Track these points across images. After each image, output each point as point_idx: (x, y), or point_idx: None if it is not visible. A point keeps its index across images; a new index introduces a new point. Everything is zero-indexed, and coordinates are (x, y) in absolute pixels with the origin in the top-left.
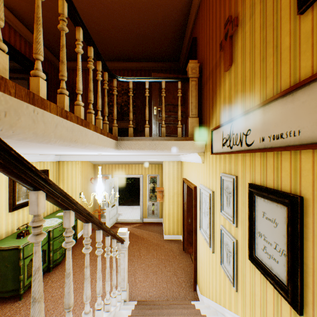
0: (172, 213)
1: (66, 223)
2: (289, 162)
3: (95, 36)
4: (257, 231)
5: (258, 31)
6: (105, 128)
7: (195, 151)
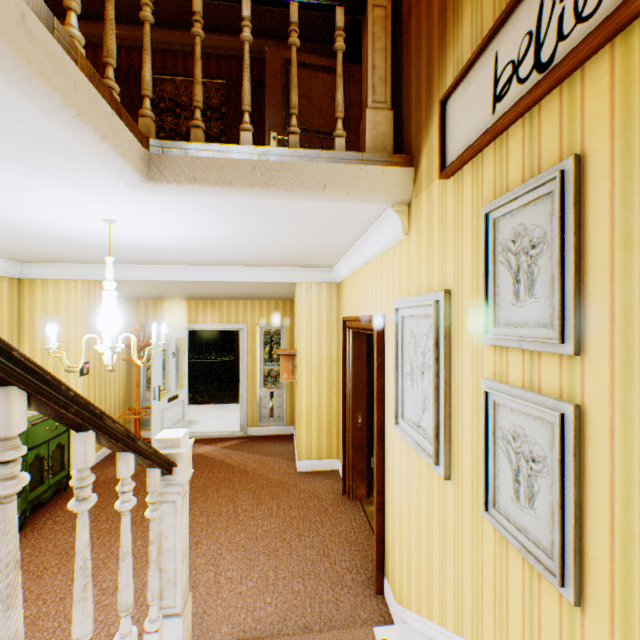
0: (317, 408)
1: None
2: None
3: None
4: None
5: None
6: None
7: (386, 198)
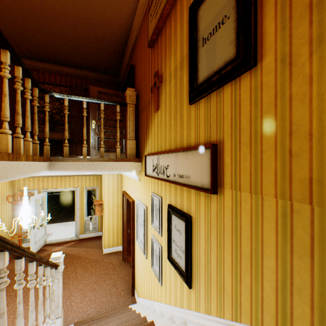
0: (112, 226)
1: (0, 264)
2: (187, 193)
3: (17, 31)
4: (172, 238)
5: (173, 97)
6: (35, 148)
7: (133, 170)
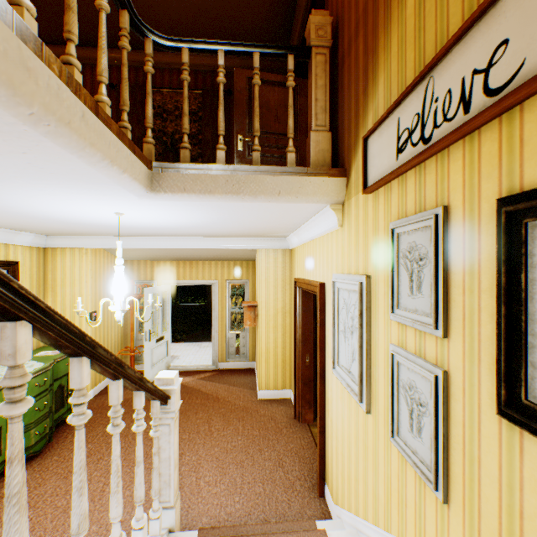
0: (274, 349)
1: None
2: None
3: None
4: None
5: None
6: None
7: (325, 200)
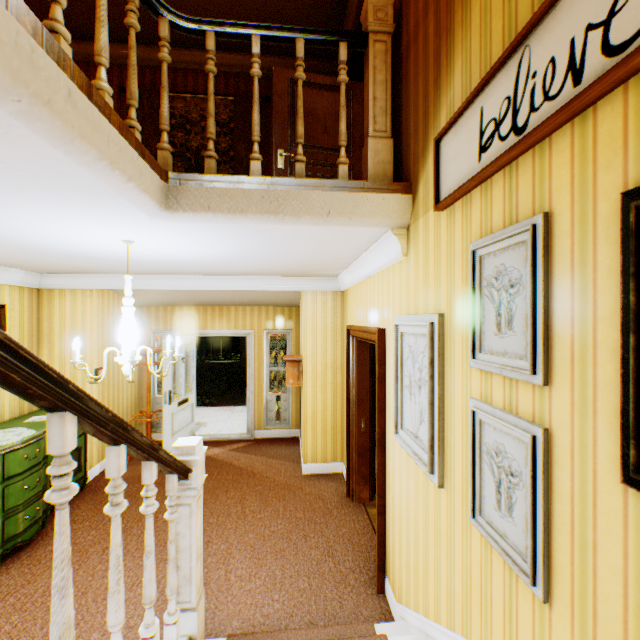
0: (322, 413)
1: None
2: None
3: None
4: None
5: None
6: None
7: (386, 222)
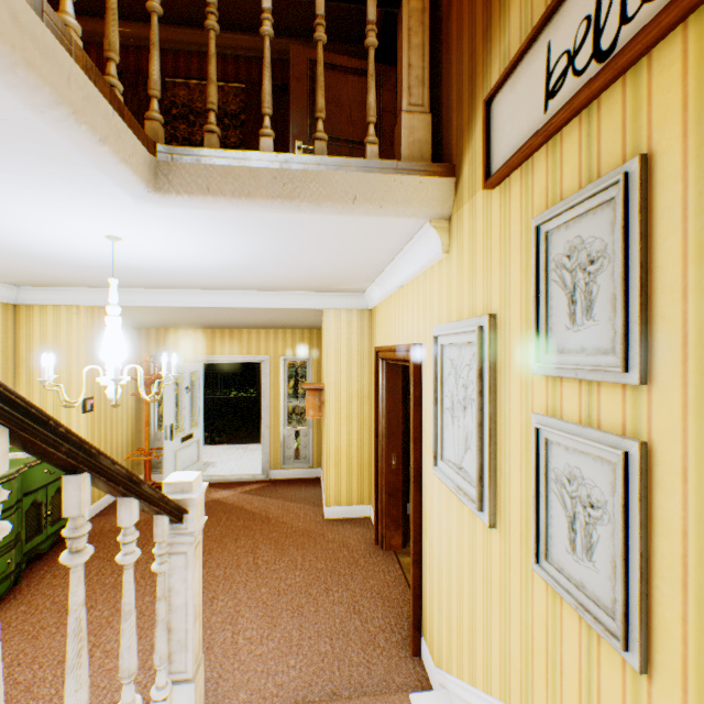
0: (347, 448)
1: None
2: None
3: None
4: None
5: None
6: None
7: (424, 212)
